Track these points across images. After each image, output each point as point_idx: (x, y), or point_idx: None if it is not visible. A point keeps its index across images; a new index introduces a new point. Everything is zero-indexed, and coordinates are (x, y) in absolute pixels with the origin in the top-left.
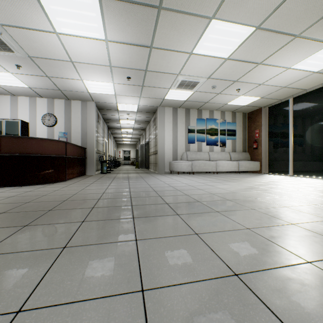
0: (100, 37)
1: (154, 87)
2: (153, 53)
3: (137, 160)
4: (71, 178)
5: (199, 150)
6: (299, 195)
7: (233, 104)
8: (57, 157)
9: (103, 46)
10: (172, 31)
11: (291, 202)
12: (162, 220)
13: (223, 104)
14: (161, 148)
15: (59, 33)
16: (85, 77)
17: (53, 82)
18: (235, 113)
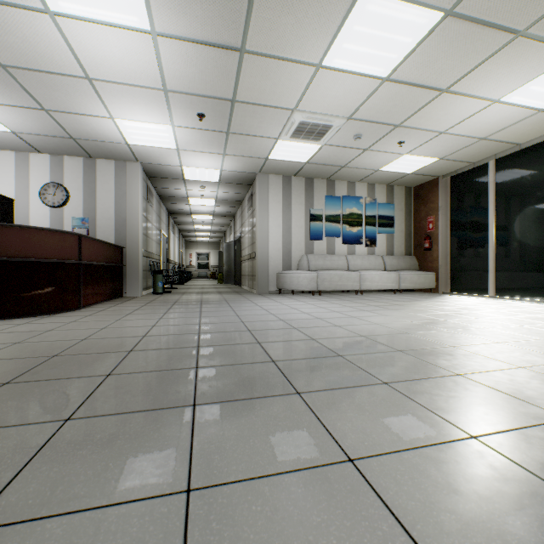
0: (140, 25)
1: (250, 135)
2: (247, 63)
3: (220, 270)
4: (92, 303)
5: (329, 252)
6: (532, 338)
7: (391, 171)
8: (61, 263)
9: (148, 46)
10: (283, 15)
11: (529, 356)
12: (263, 411)
13: (372, 171)
14: (262, 248)
15: (57, 14)
16: (118, 113)
17: (58, 122)
18: (392, 187)
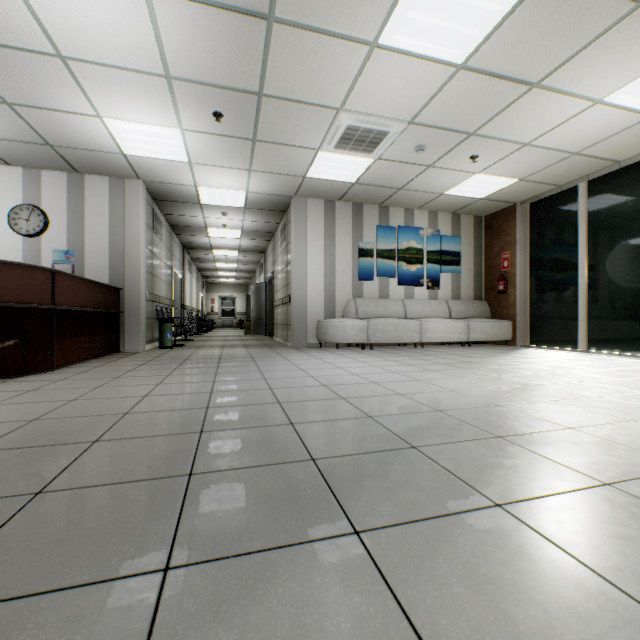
0: None
1: (282, 145)
2: (277, 38)
3: (248, 318)
4: (72, 362)
5: (382, 296)
6: None
7: (458, 195)
8: (24, 308)
9: (140, 8)
10: None
11: None
12: (293, 585)
13: (436, 194)
14: (298, 291)
15: None
16: (107, 110)
17: (27, 121)
18: (459, 216)
